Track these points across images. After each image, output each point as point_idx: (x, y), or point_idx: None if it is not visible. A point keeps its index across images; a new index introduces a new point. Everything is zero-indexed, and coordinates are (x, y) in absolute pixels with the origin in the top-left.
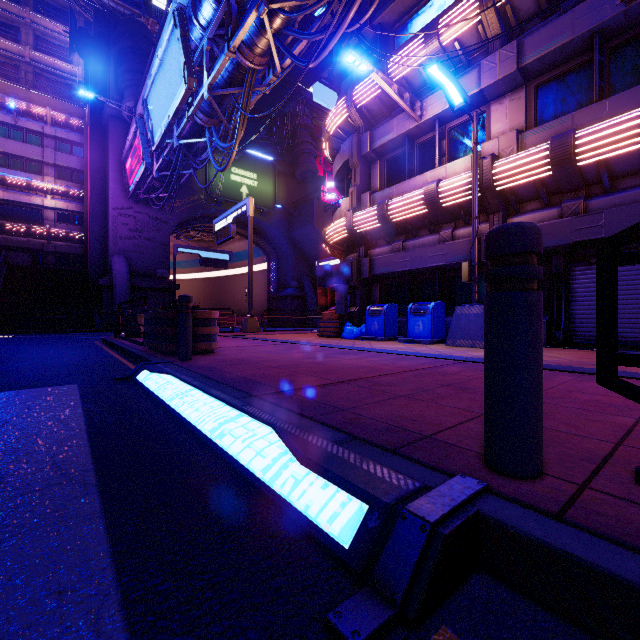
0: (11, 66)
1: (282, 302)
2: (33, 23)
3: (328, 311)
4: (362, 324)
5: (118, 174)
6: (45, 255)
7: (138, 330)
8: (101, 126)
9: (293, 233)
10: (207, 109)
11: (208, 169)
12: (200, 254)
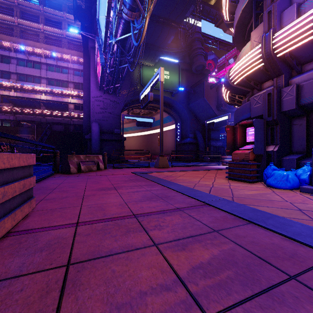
0: (58, 41)
1: (184, 146)
2: (67, 19)
3: (240, 150)
4: (283, 166)
5: (95, 78)
6: (69, 126)
7: (68, 168)
8: (88, 55)
9: (190, 105)
10: (129, 2)
11: (141, 71)
12: (136, 119)
